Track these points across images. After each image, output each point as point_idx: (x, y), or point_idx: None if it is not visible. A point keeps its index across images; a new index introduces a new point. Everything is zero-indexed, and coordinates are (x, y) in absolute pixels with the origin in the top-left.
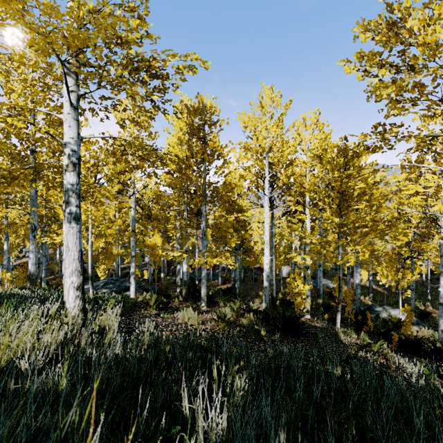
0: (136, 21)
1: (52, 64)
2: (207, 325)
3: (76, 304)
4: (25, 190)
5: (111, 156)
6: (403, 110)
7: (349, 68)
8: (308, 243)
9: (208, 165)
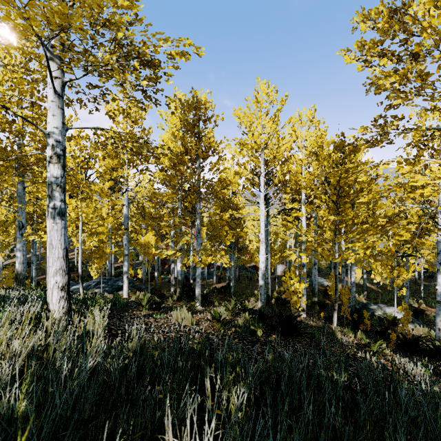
0: (125, 3)
1: (40, 56)
2: (201, 326)
3: (60, 306)
4: (7, 184)
5: (100, 149)
6: (407, 100)
7: (349, 57)
8: (304, 242)
9: (203, 161)
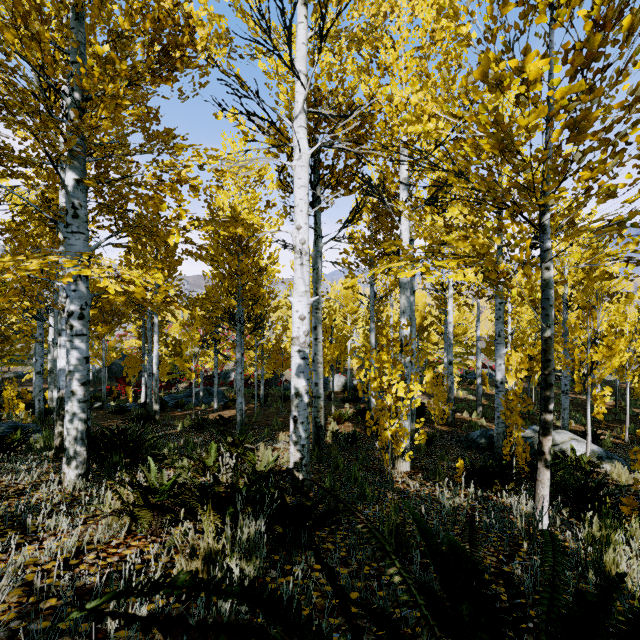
0: None
1: None
2: None
3: None
4: None
5: None
6: None
7: None
8: (405, 284)
9: None
